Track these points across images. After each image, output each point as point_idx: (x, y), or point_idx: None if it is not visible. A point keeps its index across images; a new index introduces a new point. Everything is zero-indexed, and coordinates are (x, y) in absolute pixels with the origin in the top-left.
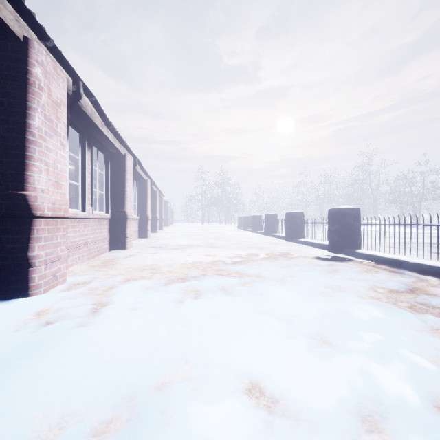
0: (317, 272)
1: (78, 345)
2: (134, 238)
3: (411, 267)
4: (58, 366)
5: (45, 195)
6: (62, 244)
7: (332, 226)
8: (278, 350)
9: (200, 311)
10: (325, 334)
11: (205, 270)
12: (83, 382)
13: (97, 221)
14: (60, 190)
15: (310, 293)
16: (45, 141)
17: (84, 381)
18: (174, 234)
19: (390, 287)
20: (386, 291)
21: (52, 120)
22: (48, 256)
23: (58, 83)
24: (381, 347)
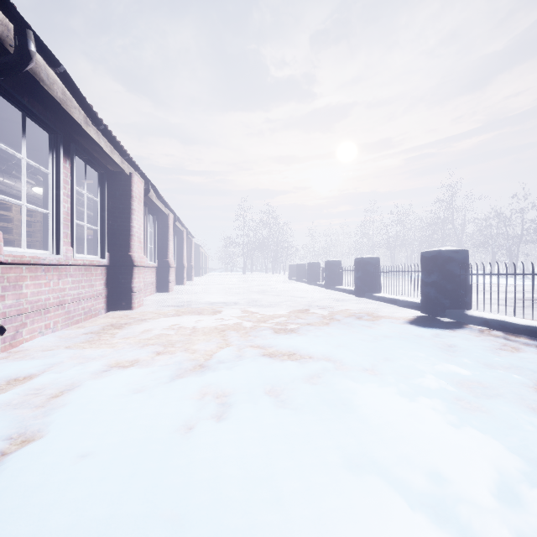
0: (425, 352)
1: None
2: (149, 292)
3: None
4: None
5: None
6: None
7: (427, 276)
8: None
9: (223, 469)
10: None
11: (243, 347)
12: None
13: (83, 269)
14: None
15: (439, 405)
16: None
17: None
18: (207, 286)
19: None
20: None
21: None
22: None
23: None
24: None
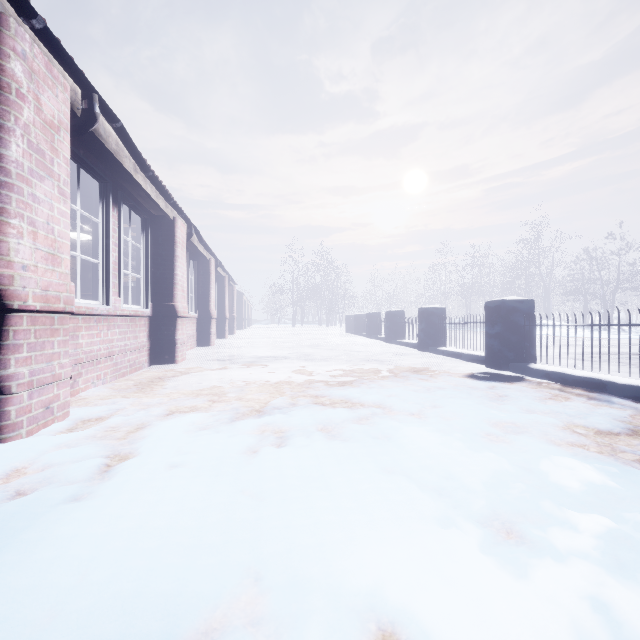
0: (473, 400)
1: (56, 543)
2: (190, 346)
3: (621, 392)
4: (4, 595)
5: (28, 274)
6: (63, 355)
7: (491, 328)
8: (428, 555)
9: (285, 471)
10: (508, 517)
11: (296, 397)
12: (46, 632)
13: (129, 320)
14: (58, 267)
15: (468, 437)
16: (30, 185)
17: (50, 629)
18: (252, 340)
19: (596, 425)
20: (592, 433)
21: (43, 152)
22: (35, 376)
23: (55, 92)
24: (615, 545)
